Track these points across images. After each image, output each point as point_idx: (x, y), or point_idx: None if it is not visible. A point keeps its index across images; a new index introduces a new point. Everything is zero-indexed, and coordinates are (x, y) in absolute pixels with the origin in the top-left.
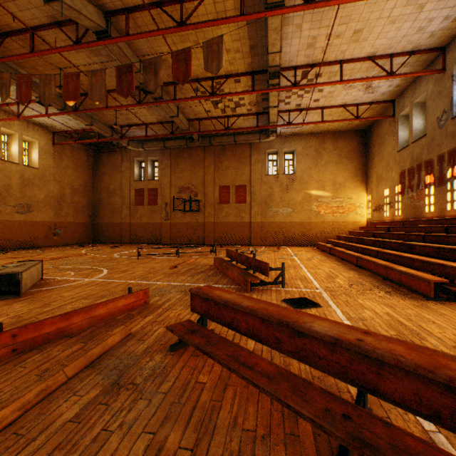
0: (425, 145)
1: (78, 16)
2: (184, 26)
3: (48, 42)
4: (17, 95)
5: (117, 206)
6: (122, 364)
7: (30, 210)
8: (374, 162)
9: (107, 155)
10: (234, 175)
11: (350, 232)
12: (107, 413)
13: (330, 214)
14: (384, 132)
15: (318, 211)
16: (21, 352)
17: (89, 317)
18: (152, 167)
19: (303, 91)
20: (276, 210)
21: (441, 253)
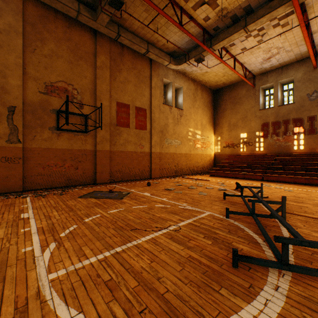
0: (294, 109)
1: None
2: None
3: None
4: None
5: None
6: None
7: None
8: (226, 114)
9: None
10: (134, 93)
11: (227, 162)
12: None
13: (200, 148)
14: (240, 95)
15: (195, 145)
16: None
17: None
18: None
19: (257, 32)
20: (170, 141)
21: None
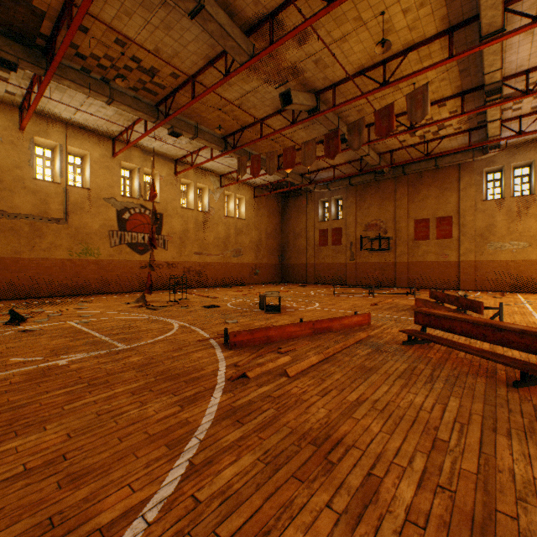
0: None
1: (299, 107)
2: (386, 84)
3: (268, 125)
4: (251, 171)
5: (302, 248)
6: (375, 345)
7: (240, 254)
8: None
9: (293, 200)
10: (434, 205)
11: None
12: (381, 356)
13: None
14: None
15: None
16: (315, 334)
17: (340, 324)
18: (335, 206)
19: None
20: (498, 245)
21: None
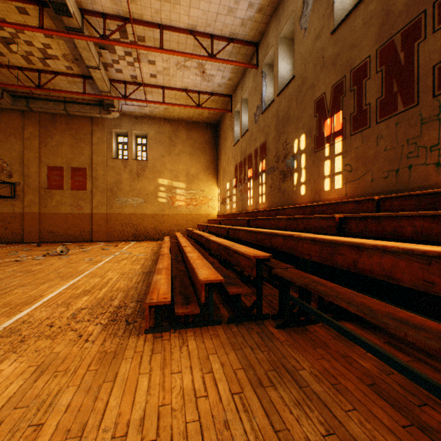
0: (248, 140)
1: None
2: None
3: None
4: None
5: None
6: None
7: None
8: (222, 156)
9: None
10: (69, 154)
11: (198, 225)
12: None
13: (184, 206)
14: (227, 127)
15: (172, 202)
16: None
17: None
18: None
19: (131, 58)
20: (125, 200)
21: (220, 250)
